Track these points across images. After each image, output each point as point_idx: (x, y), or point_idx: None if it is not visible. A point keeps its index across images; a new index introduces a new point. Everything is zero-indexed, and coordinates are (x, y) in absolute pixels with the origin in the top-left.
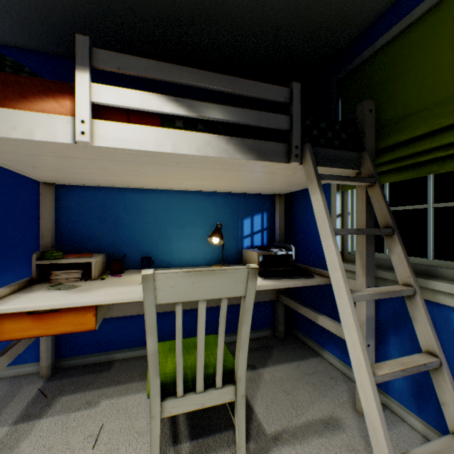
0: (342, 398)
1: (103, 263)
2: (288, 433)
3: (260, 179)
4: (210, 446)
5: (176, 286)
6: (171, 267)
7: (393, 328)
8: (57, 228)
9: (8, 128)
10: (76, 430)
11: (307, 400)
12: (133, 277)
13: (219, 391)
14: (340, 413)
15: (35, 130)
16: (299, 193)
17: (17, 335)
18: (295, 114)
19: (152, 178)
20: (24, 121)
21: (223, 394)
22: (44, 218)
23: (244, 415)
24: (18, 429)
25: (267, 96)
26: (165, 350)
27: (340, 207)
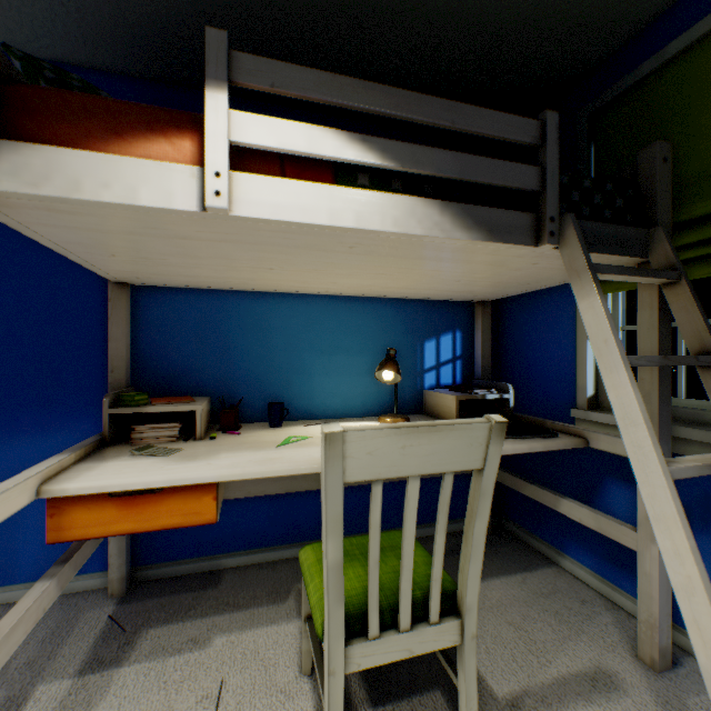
0: (609, 636)
1: (207, 412)
2: (533, 696)
3: (469, 276)
4: None
5: (376, 453)
6: (311, 419)
7: (700, 521)
8: (134, 355)
9: (97, 186)
10: (181, 686)
11: (552, 639)
12: (259, 436)
13: (435, 628)
14: (611, 662)
15: (139, 188)
16: (514, 299)
17: (93, 532)
18: (549, 164)
19: (294, 274)
20: (122, 174)
21: (441, 634)
22: (115, 340)
23: (475, 669)
24: (86, 684)
25: (504, 134)
26: None
27: None
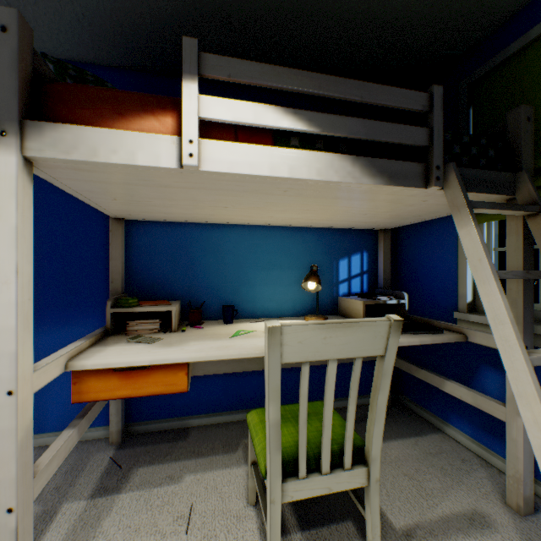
0: (483, 487)
1: (179, 312)
2: (423, 529)
3: (373, 210)
4: (327, 540)
5: (304, 342)
6: (254, 318)
7: None
8: (127, 270)
9: (108, 152)
10: (162, 509)
11: (438, 488)
12: (216, 329)
13: (348, 473)
14: (485, 507)
15: (136, 153)
16: (408, 227)
17: (103, 396)
18: (436, 126)
19: (242, 210)
20: (125, 143)
21: (352, 477)
22: (114, 259)
23: (378, 504)
24: (96, 504)
25: (400, 104)
26: None
27: None
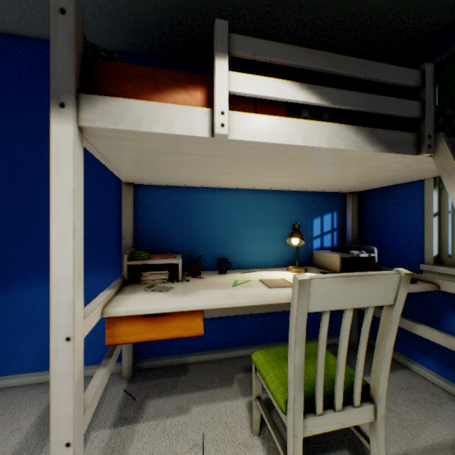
0: None
1: None
2: None
3: (355, 175)
4: None
5: (328, 293)
6: (242, 269)
7: None
8: (134, 228)
9: (150, 122)
10: (178, 437)
11: (416, 419)
12: (216, 279)
13: (358, 409)
14: None
15: (174, 123)
16: (373, 190)
17: (131, 339)
18: (427, 99)
19: (240, 176)
20: (164, 114)
21: (361, 414)
22: (125, 218)
23: (383, 438)
24: (119, 433)
25: (397, 80)
26: (274, 359)
27: (437, 205)
